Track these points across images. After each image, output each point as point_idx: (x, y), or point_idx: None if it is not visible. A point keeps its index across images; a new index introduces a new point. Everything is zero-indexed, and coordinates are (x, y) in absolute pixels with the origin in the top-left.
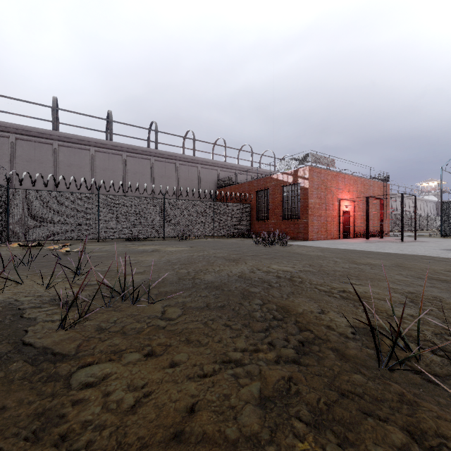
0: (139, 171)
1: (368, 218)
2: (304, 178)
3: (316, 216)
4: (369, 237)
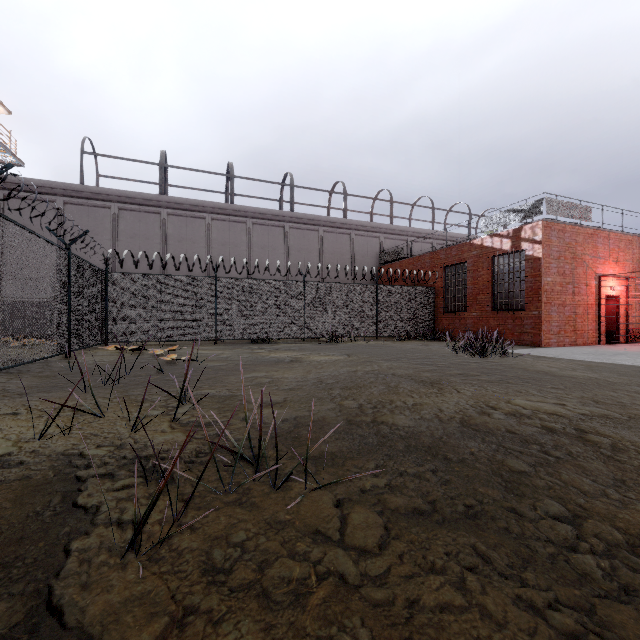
0: (268, 244)
1: None
2: (532, 242)
3: (556, 305)
4: None
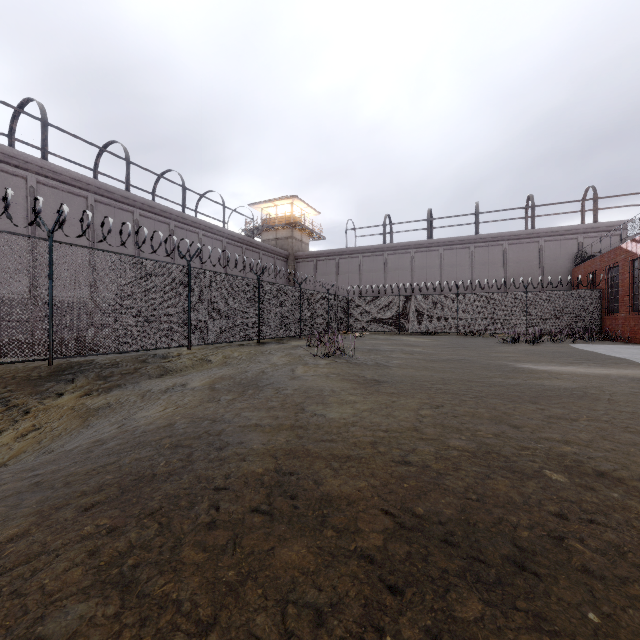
0: (456, 263)
1: None
2: None
3: None
4: None
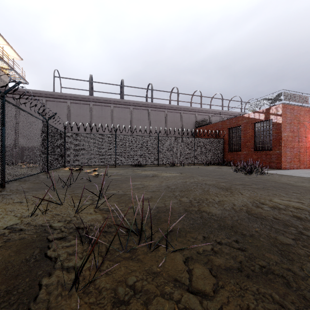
0: (140, 118)
1: None
2: (276, 115)
3: (289, 148)
4: None
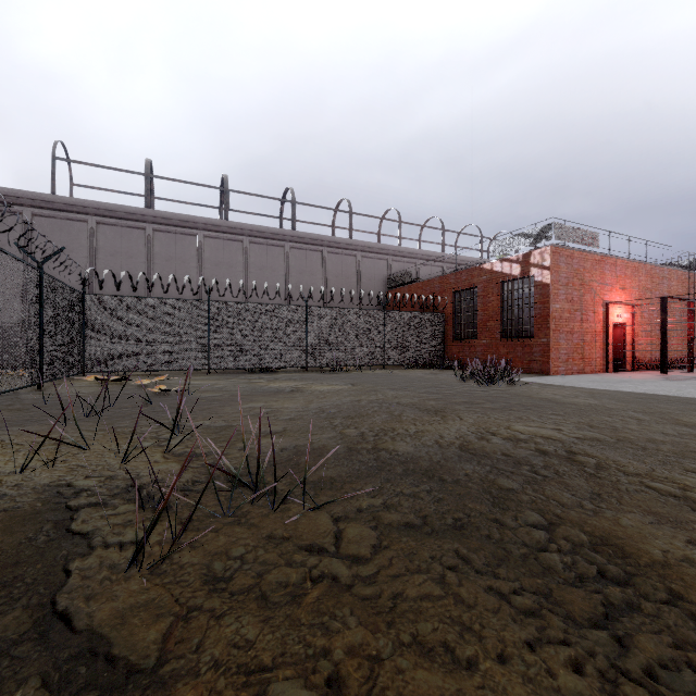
0: (267, 265)
1: (664, 336)
2: (541, 267)
3: (565, 333)
4: (667, 370)
